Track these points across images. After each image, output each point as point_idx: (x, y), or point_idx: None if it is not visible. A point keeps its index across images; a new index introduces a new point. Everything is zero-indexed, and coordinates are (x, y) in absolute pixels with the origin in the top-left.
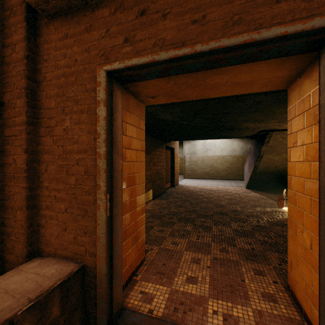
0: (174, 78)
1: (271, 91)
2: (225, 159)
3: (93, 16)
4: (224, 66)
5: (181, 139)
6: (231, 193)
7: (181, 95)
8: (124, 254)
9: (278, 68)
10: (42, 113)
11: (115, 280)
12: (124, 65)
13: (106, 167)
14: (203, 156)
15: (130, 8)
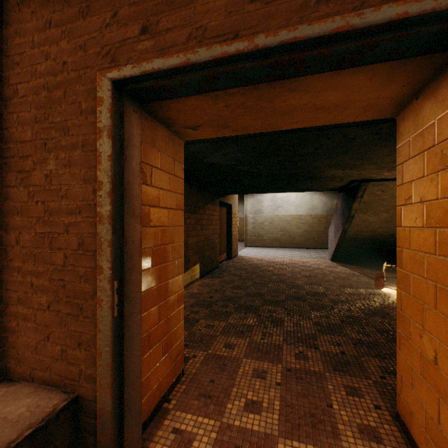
0: (224, 96)
1: (371, 121)
2: (302, 219)
3: None
4: (303, 74)
5: (240, 192)
6: (311, 268)
7: (236, 124)
8: (148, 371)
9: (385, 82)
10: (11, 149)
11: (127, 420)
12: (141, 70)
13: (112, 238)
14: (272, 215)
15: None
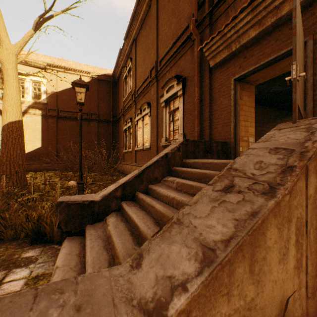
0: (260, 72)
1: None
2: None
3: (229, 63)
4: (275, 63)
5: None
6: None
7: (270, 75)
8: (241, 146)
9: None
10: (213, 99)
11: (236, 145)
12: (239, 76)
13: (233, 109)
14: None
15: (241, 57)
